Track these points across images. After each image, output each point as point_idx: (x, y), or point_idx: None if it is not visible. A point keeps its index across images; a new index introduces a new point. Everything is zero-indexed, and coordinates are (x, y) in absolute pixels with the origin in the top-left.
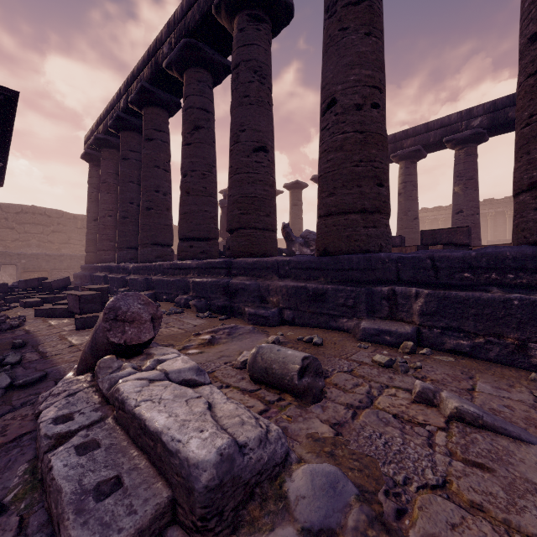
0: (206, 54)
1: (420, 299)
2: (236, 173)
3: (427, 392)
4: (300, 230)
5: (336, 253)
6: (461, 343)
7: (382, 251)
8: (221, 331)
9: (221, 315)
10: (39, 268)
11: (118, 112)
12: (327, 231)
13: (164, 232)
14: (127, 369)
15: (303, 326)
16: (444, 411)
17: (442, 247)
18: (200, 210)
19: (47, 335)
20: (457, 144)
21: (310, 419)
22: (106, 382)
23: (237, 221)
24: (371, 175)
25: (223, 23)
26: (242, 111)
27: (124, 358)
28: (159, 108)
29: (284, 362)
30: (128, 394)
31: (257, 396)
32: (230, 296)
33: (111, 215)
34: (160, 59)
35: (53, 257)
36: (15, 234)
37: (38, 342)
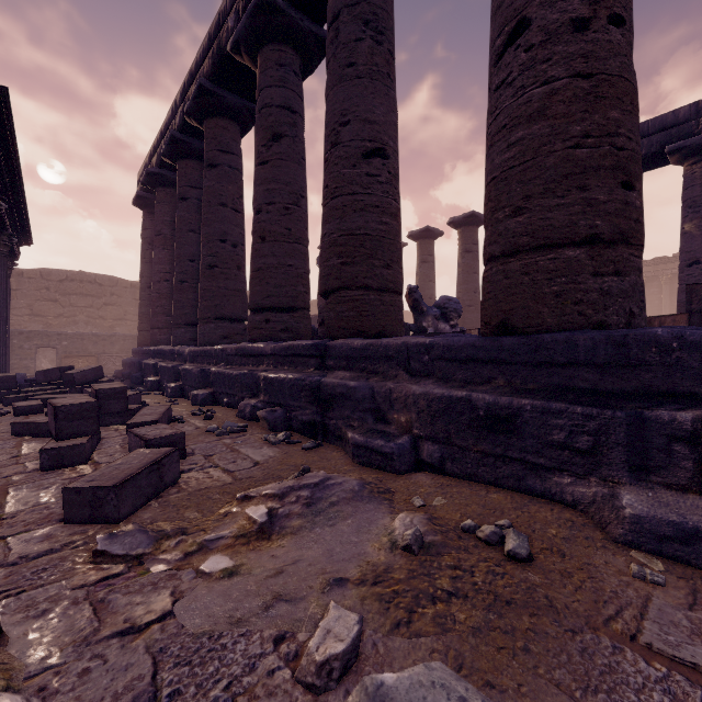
0: (290, 20)
1: None
2: (334, 196)
3: None
4: (432, 297)
5: (531, 330)
6: None
7: (632, 324)
8: (294, 493)
9: (308, 438)
10: (85, 353)
11: (173, 131)
12: (509, 285)
13: (232, 300)
14: None
15: (462, 478)
16: None
17: None
18: (282, 264)
19: None
20: (690, 155)
21: None
22: None
23: (336, 277)
24: (609, 164)
25: None
26: (343, 90)
27: None
28: (225, 119)
29: None
30: None
31: None
32: (322, 406)
33: (168, 279)
34: (224, 39)
35: (102, 337)
36: (58, 308)
37: None
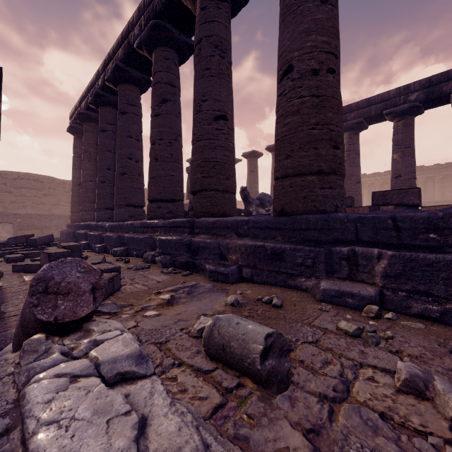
0: (172, 34)
1: (383, 260)
2: (198, 139)
3: (416, 381)
4: (256, 193)
5: (293, 213)
6: (429, 308)
7: (337, 211)
8: (182, 289)
9: (185, 271)
10: (32, 226)
11: (97, 89)
12: (284, 192)
13: (136, 194)
14: (54, 355)
15: (261, 284)
16: (443, 410)
17: (394, 208)
18: (167, 174)
19: (15, 292)
20: (396, 116)
21: (277, 422)
22: (24, 374)
23: (200, 184)
24: (327, 138)
25: (187, 3)
26: (203, 82)
27: (58, 336)
28: (131, 85)
29: (243, 339)
30: (32, 408)
31: (212, 380)
32: (192, 253)
33: (92, 180)
34: (132, 40)
35: (44, 216)
36: (12, 197)
37: (3, 300)
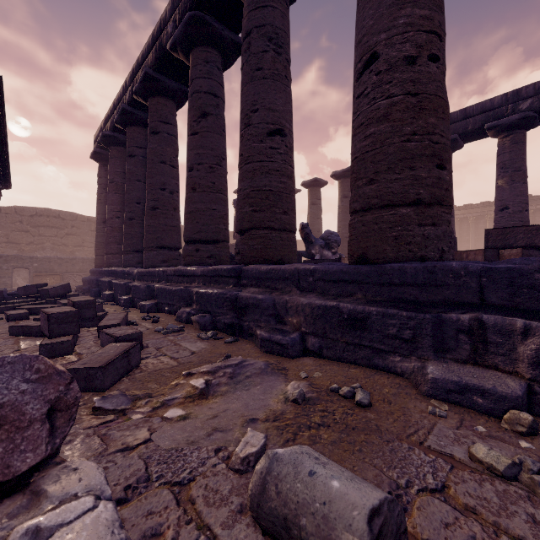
0: (214, 30)
1: (533, 338)
2: (247, 162)
3: None
4: (319, 231)
5: (379, 261)
6: None
7: (443, 257)
8: (222, 370)
9: (228, 335)
10: (51, 272)
11: (124, 105)
12: (365, 230)
13: (170, 233)
14: None
15: (333, 360)
16: None
17: (520, 252)
18: (208, 208)
19: None
20: (501, 131)
21: None
22: None
23: (248, 220)
24: (428, 153)
25: None
26: (254, 87)
27: None
28: (165, 98)
29: (325, 516)
30: None
31: None
32: (238, 312)
33: (119, 216)
34: (164, 40)
35: (65, 260)
36: (30, 237)
37: None
